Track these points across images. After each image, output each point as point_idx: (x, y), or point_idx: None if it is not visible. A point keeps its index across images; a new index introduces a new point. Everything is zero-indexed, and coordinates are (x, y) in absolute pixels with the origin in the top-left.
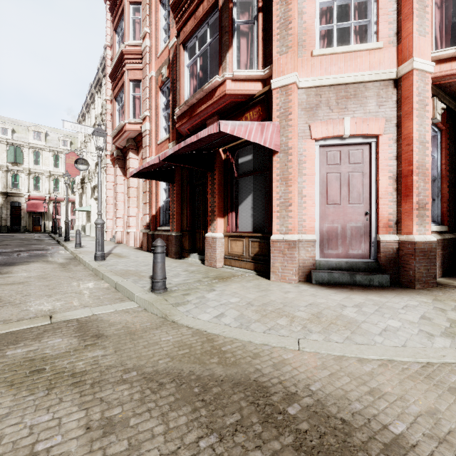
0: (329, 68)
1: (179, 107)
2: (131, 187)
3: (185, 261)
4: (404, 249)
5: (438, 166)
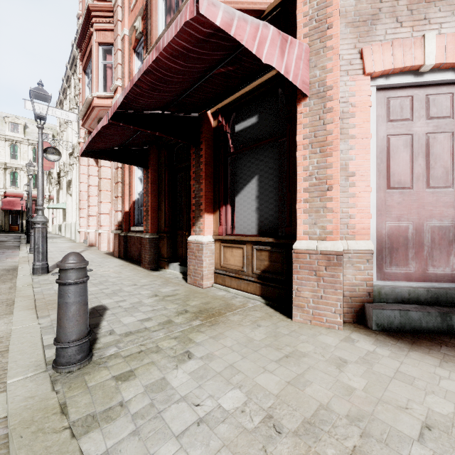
0: None
1: (148, 53)
2: (103, 178)
3: (161, 274)
4: None
5: None
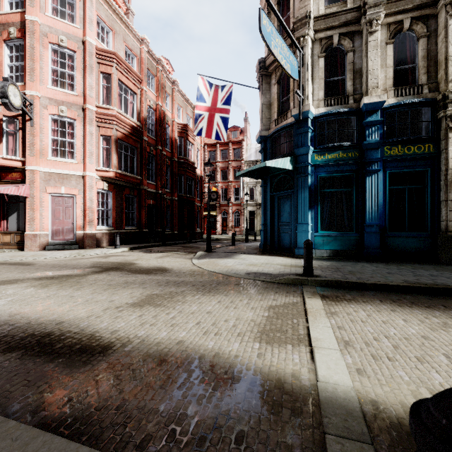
0: (55, 166)
1: None
2: None
3: None
4: (85, 236)
5: (111, 205)
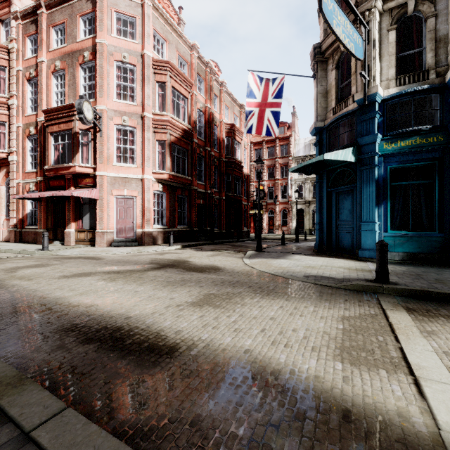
0: (119, 171)
1: (48, 166)
2: None
3: (51, 245)
4: (143, 234)
5: (165, 205)
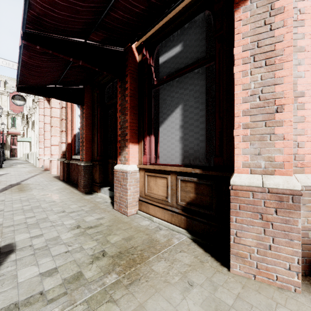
0: None
1: None
2: (53, 117)
3: (93, 197)
4: None
5: None
